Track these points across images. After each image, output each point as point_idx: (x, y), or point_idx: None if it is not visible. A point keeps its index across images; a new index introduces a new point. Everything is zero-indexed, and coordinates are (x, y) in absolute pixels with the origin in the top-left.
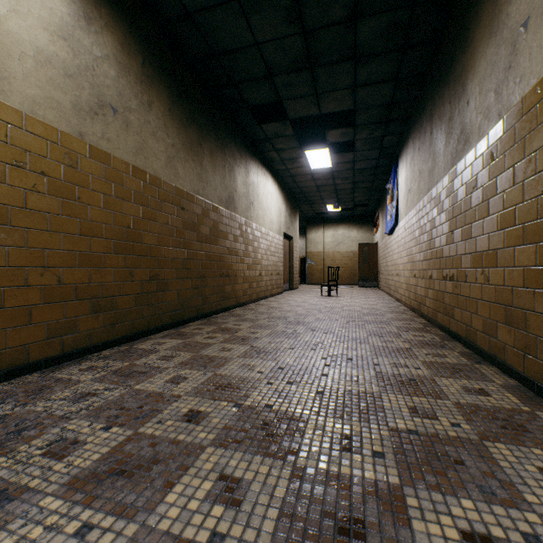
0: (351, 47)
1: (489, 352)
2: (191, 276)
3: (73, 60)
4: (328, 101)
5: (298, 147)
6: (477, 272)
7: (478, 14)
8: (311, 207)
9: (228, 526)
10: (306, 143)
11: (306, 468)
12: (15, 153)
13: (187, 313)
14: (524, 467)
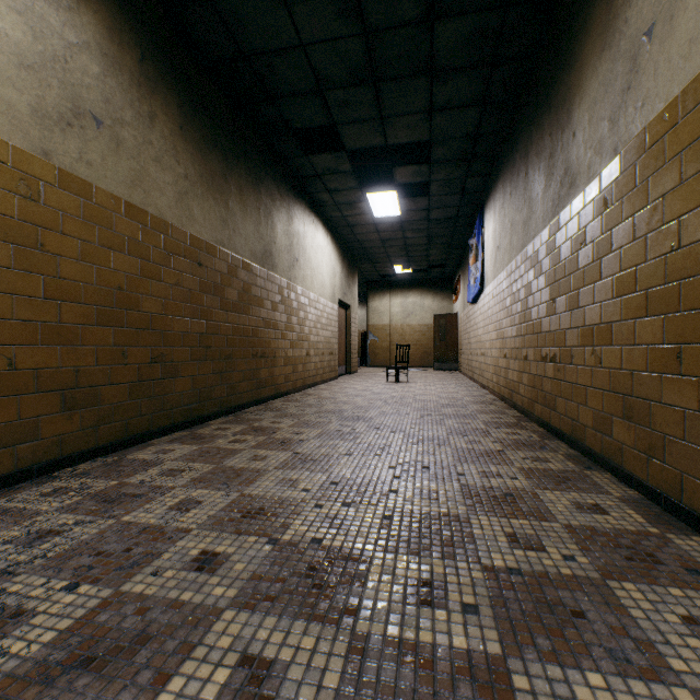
0: (427, 58)
1: (602, 454)
2: (212, 356)
3: (33, 44)
4: (397, 128)
5: (357, 187)
6: (586, 352)
7: (587, 21)
8: (374, 267)
9: None
10: (368, 184)
11: (370, 637)
12: None
13: (206, 407)
14: (663, 617)
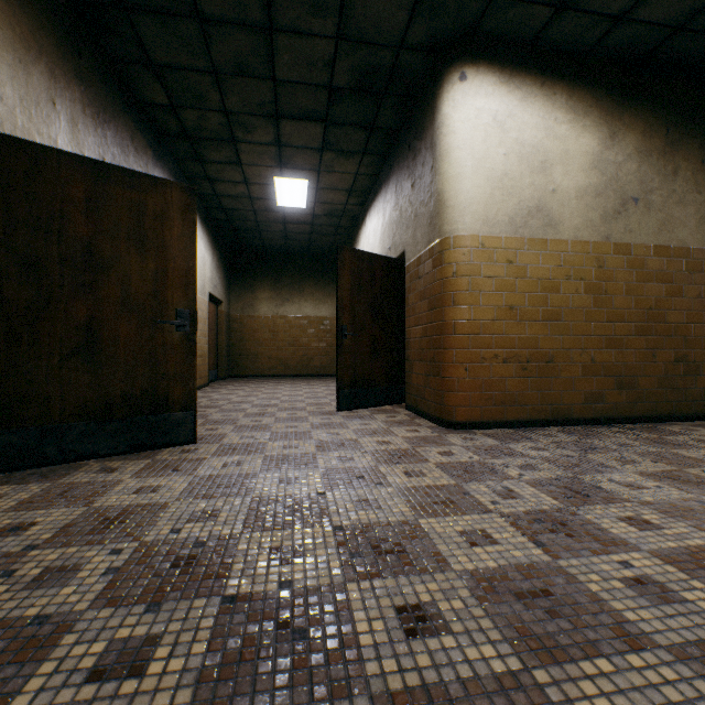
0: None
1: None
2: None
3: (600, 180)
4: None
5: None
6: None
7: None
8: None
9: None
10: None
11: None
12: (565, 271)
13: None
14: None
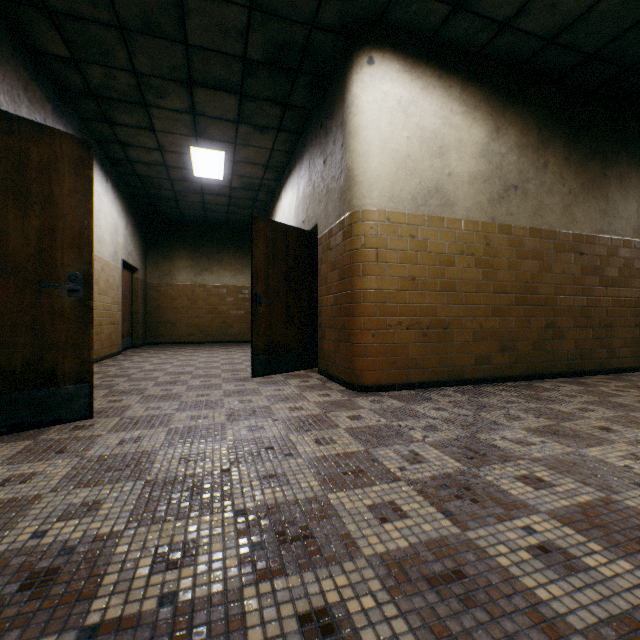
0: None
1: None
2: (590, 325)
3: (487, 168)
4: None
5: None
6: None
7: None
8: None
9: (636, 467)
10: None
11: None
12: (459, 247)
13: (585, 364)
14: None
